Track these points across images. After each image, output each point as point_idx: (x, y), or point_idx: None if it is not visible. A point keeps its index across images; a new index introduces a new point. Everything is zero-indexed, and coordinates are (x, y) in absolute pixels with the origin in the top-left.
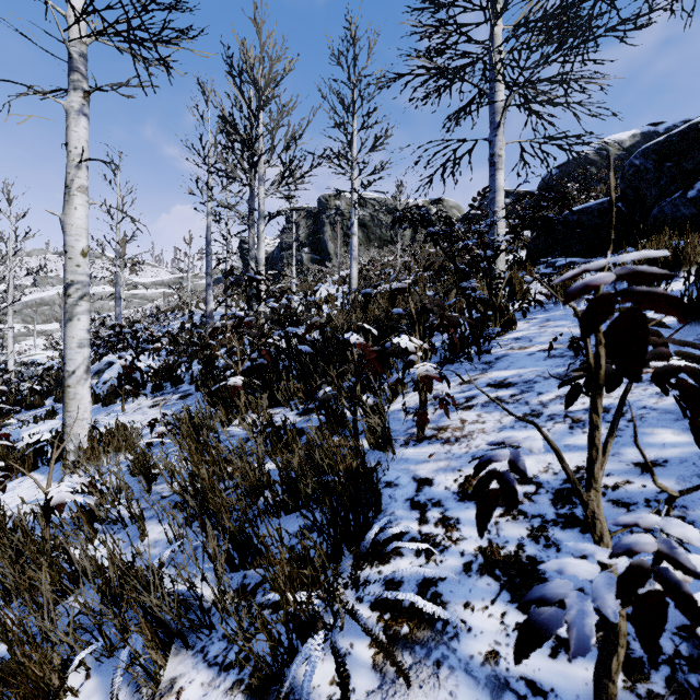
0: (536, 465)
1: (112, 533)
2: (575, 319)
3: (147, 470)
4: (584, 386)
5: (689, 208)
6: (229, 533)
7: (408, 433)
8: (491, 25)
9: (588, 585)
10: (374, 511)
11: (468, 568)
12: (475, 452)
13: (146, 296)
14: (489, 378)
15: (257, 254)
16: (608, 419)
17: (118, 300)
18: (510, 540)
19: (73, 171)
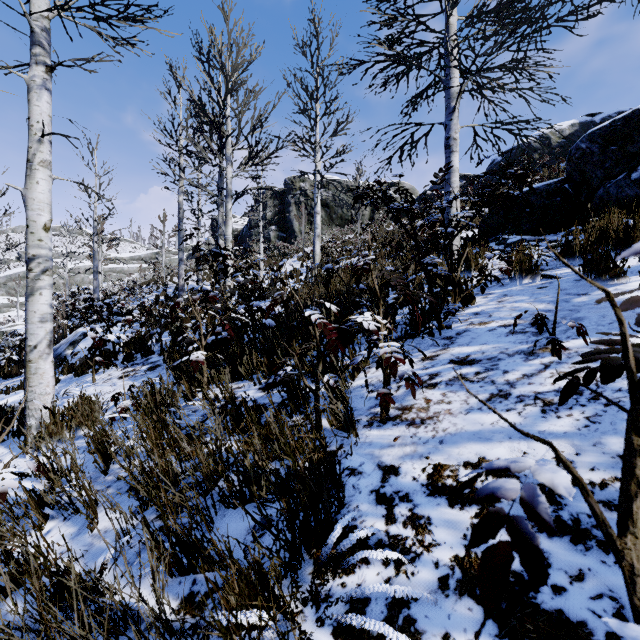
0: (510, 454)
1: (62, 519)
2: (533, 295)
3: (105, 448)
4: (583, 380)
5: (633, 189)
6: (175, 535)
7: (371, 413)
8: (447, 15)
9: (592, 618)
10: (337, 505)
11: (445, 584)
12: (442, 436)
13: (124, 270)
14: (451, 355)
15: (225, 230)
16: (583, 402)
17: (96, 274)
18: None
19: (35, 145)
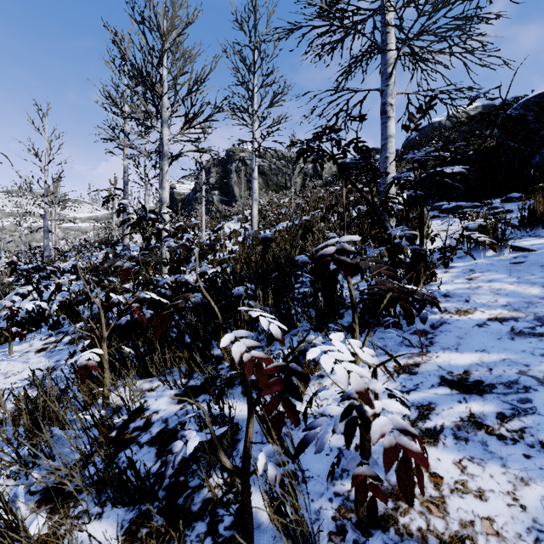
0: None
1: None
2: (511, 272)
3: None
4: None
5: None
6: None
7: (338, 493)
8: None
9: None
10: None
11: None
12: None
13: (81, 229)
14: (439, 366)
15: (161, 193)
16: None
17: (46, 233)
18: None
19: None
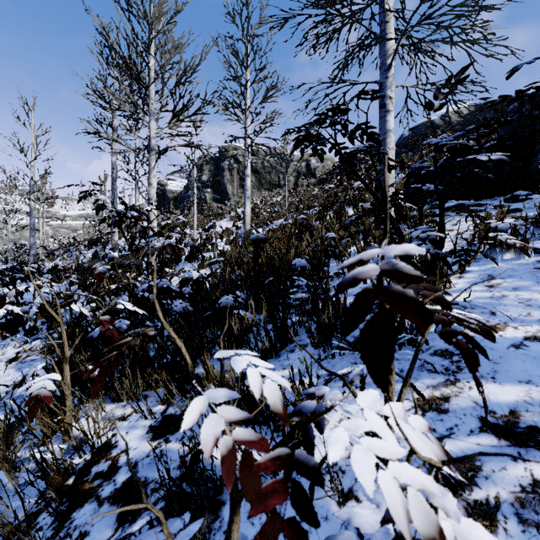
0: None
1: None
2: (539, 279)
3: None
4: None
5: None
6: None
7: None
8: None
9: None
10: None
11: None
12: None
13: (72, 227)
14: (475, 403)
15: (148, 189)
16: None
17: (32, 231)
18: None
19: None
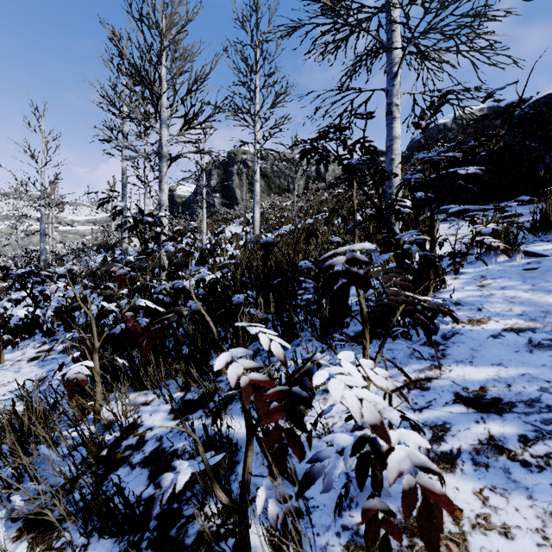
0: None
1: None
2: (525, 279)
3: None
4: None
5: None
6: None
7: (346, 527)
8: None
9: None
10: None
11: None
12: None
13: (79, 232)
14: (452, 382)
15: (160, 195)
16: None
17: (43, 236)
18: None
19: None
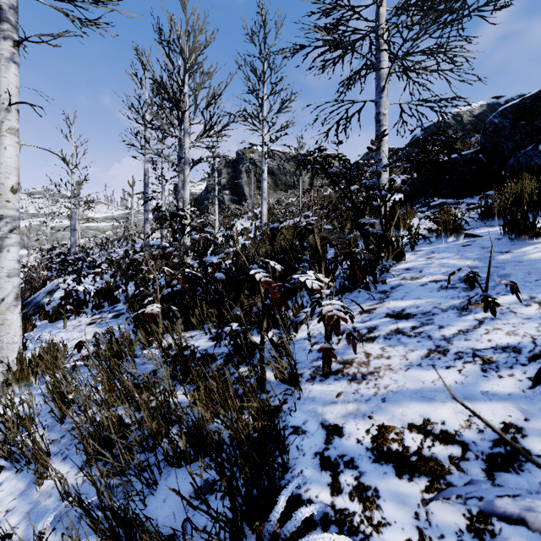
0: (455, 417)
1: (15, 470)
2: (458, 252)
3: (63, 397)
4: None
5: (540, 158)
6: (111, 509)
7: (314, 366)
8: (377, 6)
9: None
10: (280, 470)
11: None
12: (384, 394)
13: (99, 228)
14: (387, 308)
15: (183, 194)
16: (523, 361)
17: (73, 231)
18: (446, 534)
19: (3, 113)
